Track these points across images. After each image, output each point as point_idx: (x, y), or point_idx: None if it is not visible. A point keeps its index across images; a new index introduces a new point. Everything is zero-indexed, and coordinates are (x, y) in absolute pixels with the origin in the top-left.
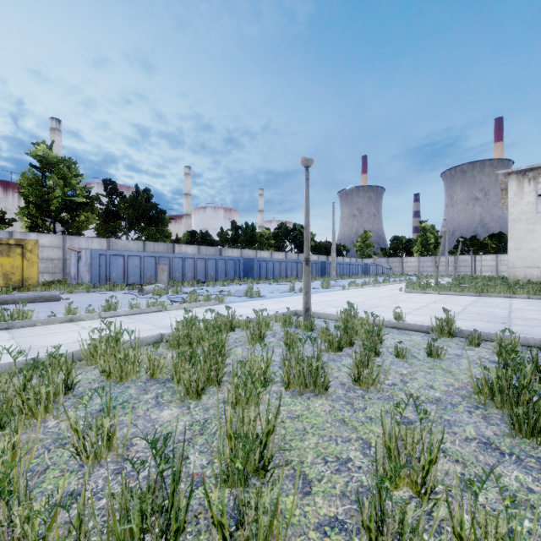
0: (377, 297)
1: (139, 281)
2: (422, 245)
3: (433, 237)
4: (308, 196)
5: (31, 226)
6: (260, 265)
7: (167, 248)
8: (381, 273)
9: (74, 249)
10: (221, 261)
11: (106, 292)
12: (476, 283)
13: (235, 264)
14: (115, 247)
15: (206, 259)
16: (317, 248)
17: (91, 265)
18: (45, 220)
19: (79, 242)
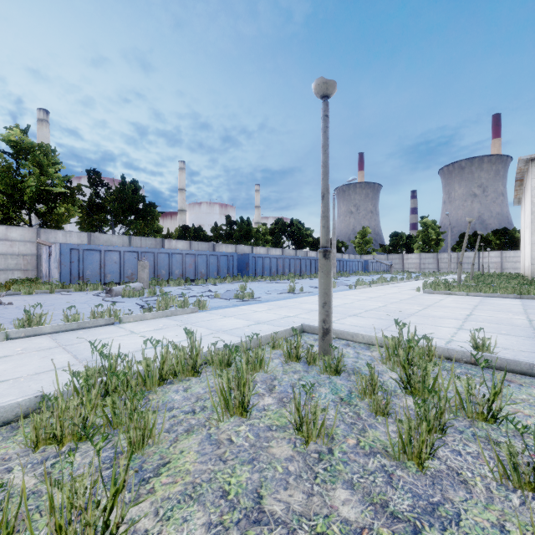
0: (396, 299)
1: (118, 279)
2: (423, 241)
3: (434, 233)
4: (328, 144)
5: (3, 218)
6: (256, 261)
7: (156, 243)
8: (381, 270)
9: (45, 243)
10: (213, 257)
11: (73, 292)
12: (507, 282)
13: (228, 260)
14: (97, 241)
15: (196, 255)
16: (315, 245)
17: (61, 261)
18: (18, 211)
19: (55, 236)
